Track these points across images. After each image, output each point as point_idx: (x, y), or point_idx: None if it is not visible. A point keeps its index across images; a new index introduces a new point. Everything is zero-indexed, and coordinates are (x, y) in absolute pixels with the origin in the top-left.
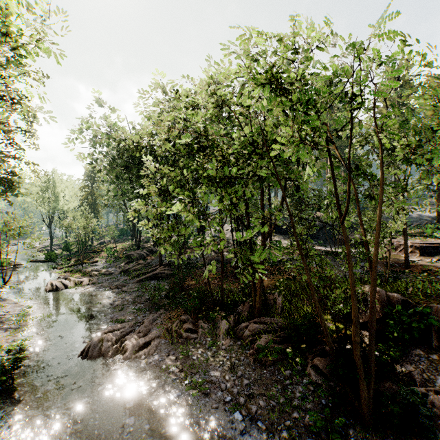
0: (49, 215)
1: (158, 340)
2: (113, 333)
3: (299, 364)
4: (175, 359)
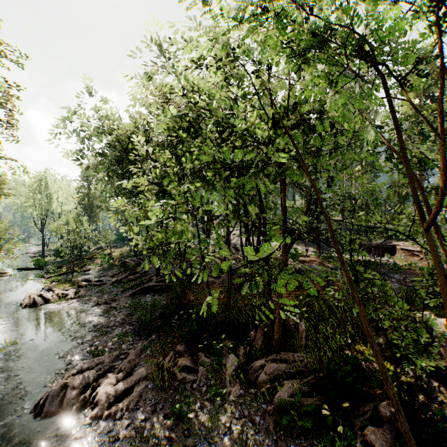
0: (41, 218)
1: (144, 384)
2: (83, 375)
3: (343, 435)
4: (164, 419)
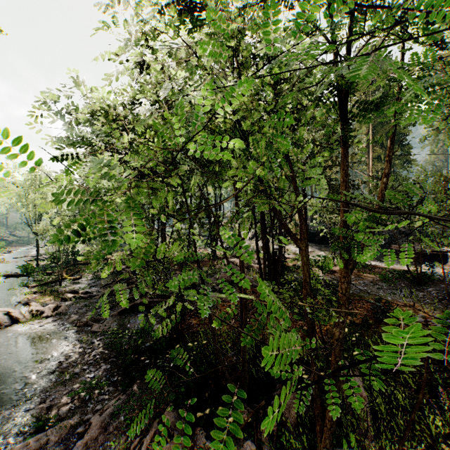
0: (35, 219)
1: None
2: None
3: None
4: None
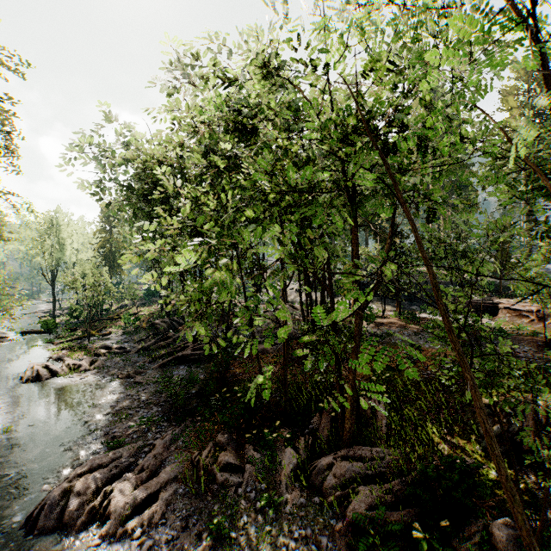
0: (52, 269)
1: (172, 488)
2: (92, 476)
3: None
4: (198, 538)
